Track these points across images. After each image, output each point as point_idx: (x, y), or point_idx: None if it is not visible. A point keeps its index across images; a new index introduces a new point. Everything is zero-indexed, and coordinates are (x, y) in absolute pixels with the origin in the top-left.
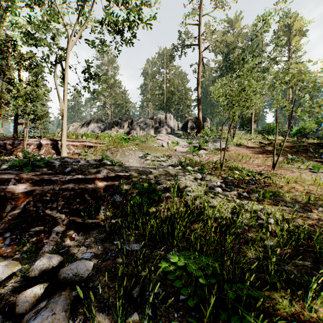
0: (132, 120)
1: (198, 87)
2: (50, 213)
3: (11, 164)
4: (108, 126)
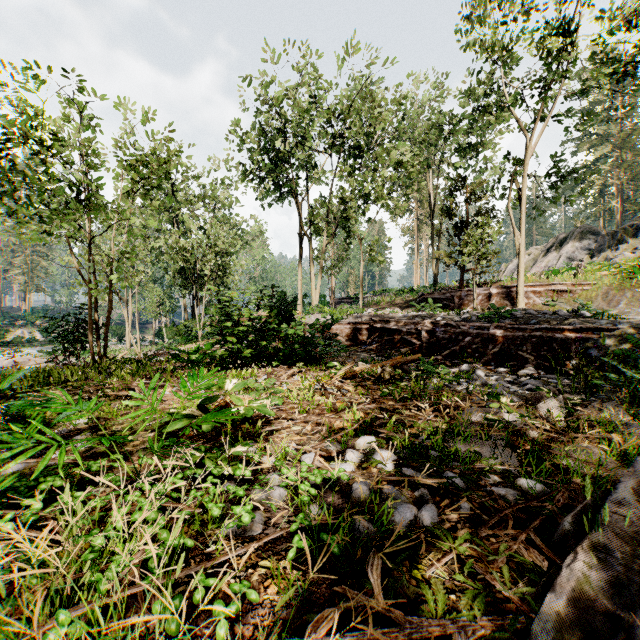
0: None
1: None
2: (521, 354)
3: (482, 315)
4: (608, 242)
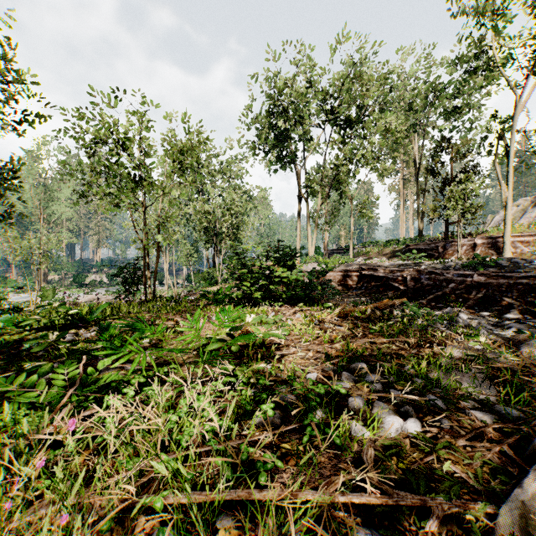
0: None
1: None
2: (506, 300)
3: (466, 264)
4: None
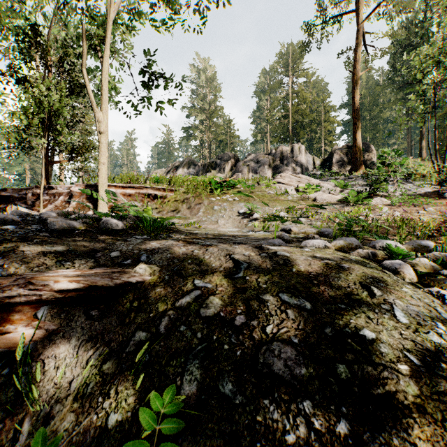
0: (237, 159)
1: (354, 88)
2: None
3: None
4: (202, 170)
